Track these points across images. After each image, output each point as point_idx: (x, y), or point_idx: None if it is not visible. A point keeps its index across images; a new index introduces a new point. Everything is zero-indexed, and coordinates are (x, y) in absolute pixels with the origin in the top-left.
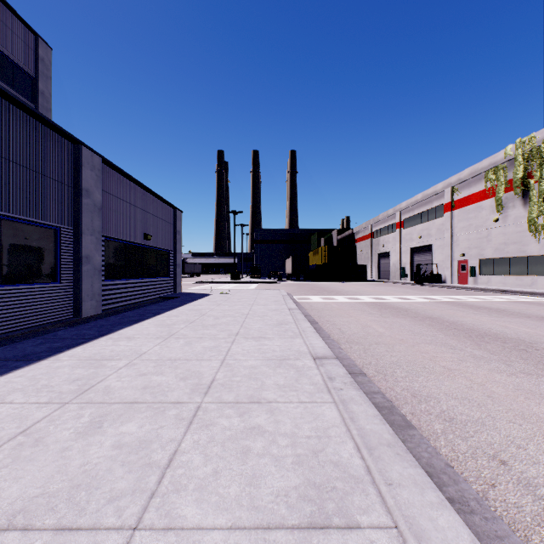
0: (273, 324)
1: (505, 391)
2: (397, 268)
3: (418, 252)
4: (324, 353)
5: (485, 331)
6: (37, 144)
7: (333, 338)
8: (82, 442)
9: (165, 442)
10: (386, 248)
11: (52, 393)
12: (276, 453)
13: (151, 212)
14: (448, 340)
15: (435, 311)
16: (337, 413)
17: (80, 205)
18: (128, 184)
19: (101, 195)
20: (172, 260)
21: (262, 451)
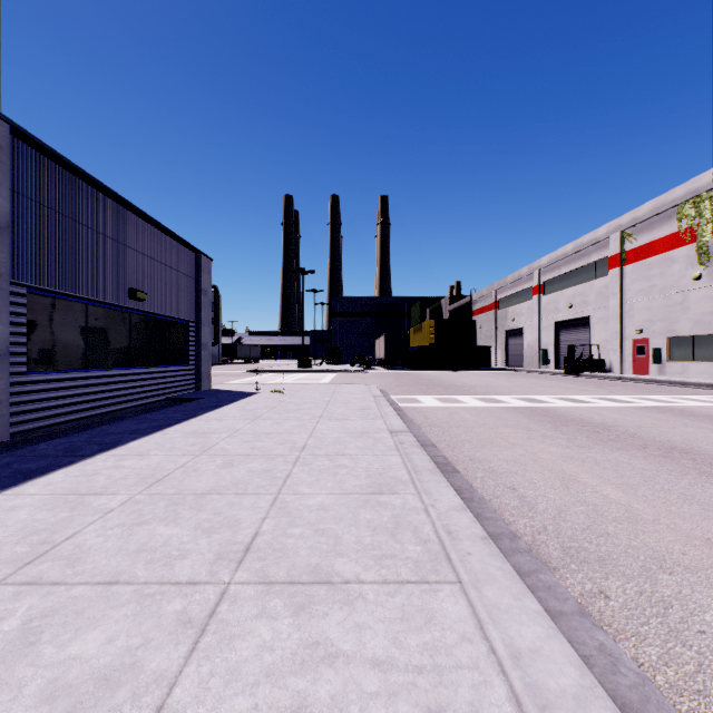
0: (358, 489)
1: None
2: (534, 351)
3: (567, 328)
4: None
5: None
6: None
7: (520, 535)
8: None
9: None
10: (517, 323)
11: None
12: None
13: (148, 254)
14: None
15: (663, 430)
16: None
17: None
18: (92, 195)
19: (8, 201)
20: (192, 337)
21: None
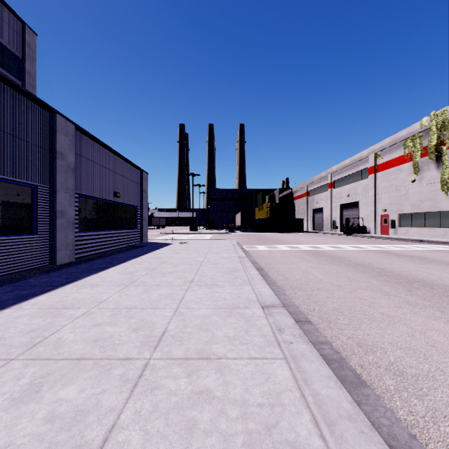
0: (224, 271)
1: (446, 340)
2: (329, 221)
3: (347, 208)
4: (271, 301)
5: (413, 277)
6: (15, 111)
7: (278, 284)
8: (12, 412)
9: (103, 412)
10: (319, 205)
11: (2, 346)
12: (225, 429)
13: (120, 174)
14: (381, 286)
15: (365, 259)
16: (289, 372)
17: (55, 166)
18: (100, 149)
19: (74, 158)
20: (139, 214)
21: (209, 426)
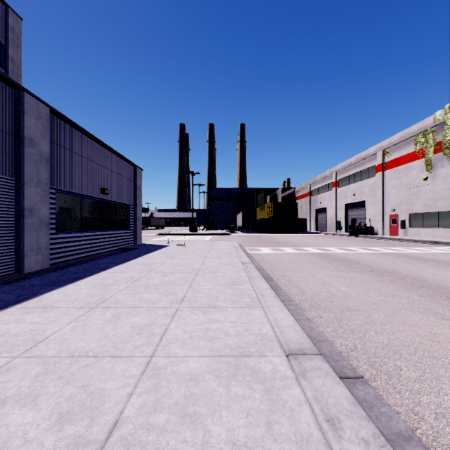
0: (225, 283)
1: None
2: (333, 221)
3: (352, 208)
4: (298, 341)
5: None
6: None
7: (295, 301)
8: None
9: None
10: (323, 204)
11: None
12: None
13: (110, 168)
14: (428, 304)
15: (386, 264)
16: None
17: (22, 154)
18: (84, 139)
19: (49, 146)
20: (132, 214)
21: None
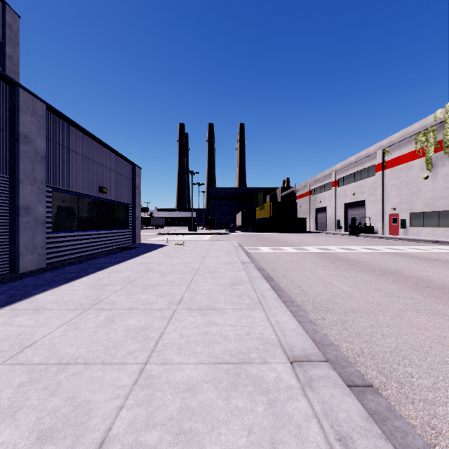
0: (225, 284)
1: None
2: (332, 221)
3: (352, 207)
4: (302, 346)
5: None
6: None
7: (296, 302)
8: None
9: None
10: (322, 204)
11: None
12: None
13: (108, 167)
14: (435, 305)
15: (388, 263)
16: None
17: (16, 151)
18: (81, 137)
19: (45, 144)
20: (130, 213)
21: None
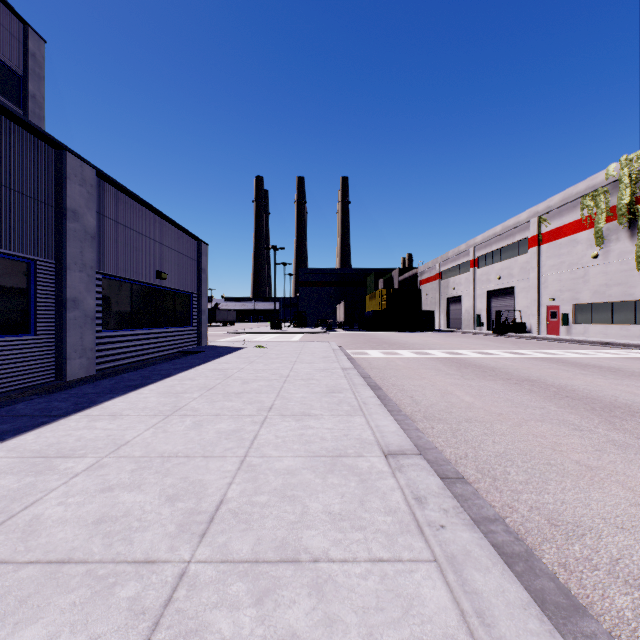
0: (321, 391)
1: None
2: (471, 315)
3: (497, 296)
4: (399, 443)
5: (610, 400)
6: None
7: (405, 412)
8: None
9: None
10: (457, 291)
11: None
12: None
13: (167, 245)
14: (565, 415)
15: (531, 371)
16: (447, 594)
17: (64, 230)
18: (135, 207)
19: (95, 219)
20: (195, 305)
21: None
